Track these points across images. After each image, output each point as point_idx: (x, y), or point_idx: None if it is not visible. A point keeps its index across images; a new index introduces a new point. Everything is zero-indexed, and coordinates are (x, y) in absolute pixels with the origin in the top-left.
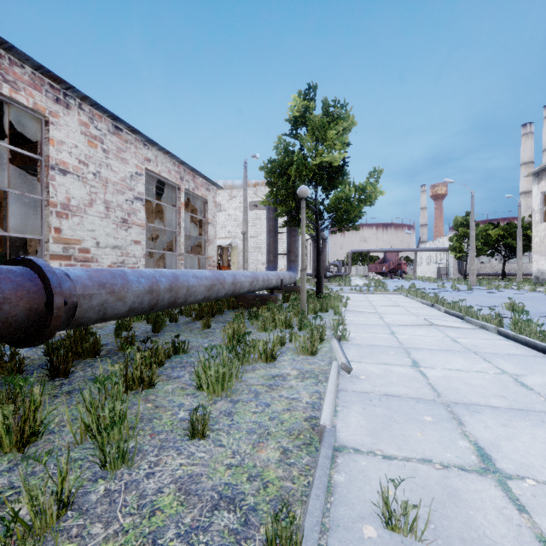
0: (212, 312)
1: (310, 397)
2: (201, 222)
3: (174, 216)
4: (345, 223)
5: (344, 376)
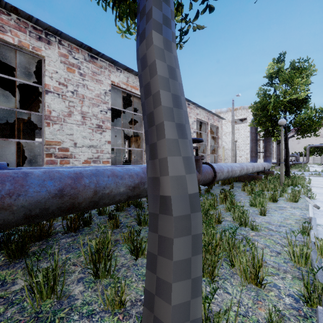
0: (229, 182)
1: (300, 213)
2: (214, 137)
3: (205, 137)
4: (308, 132)
5: (315, 210)
